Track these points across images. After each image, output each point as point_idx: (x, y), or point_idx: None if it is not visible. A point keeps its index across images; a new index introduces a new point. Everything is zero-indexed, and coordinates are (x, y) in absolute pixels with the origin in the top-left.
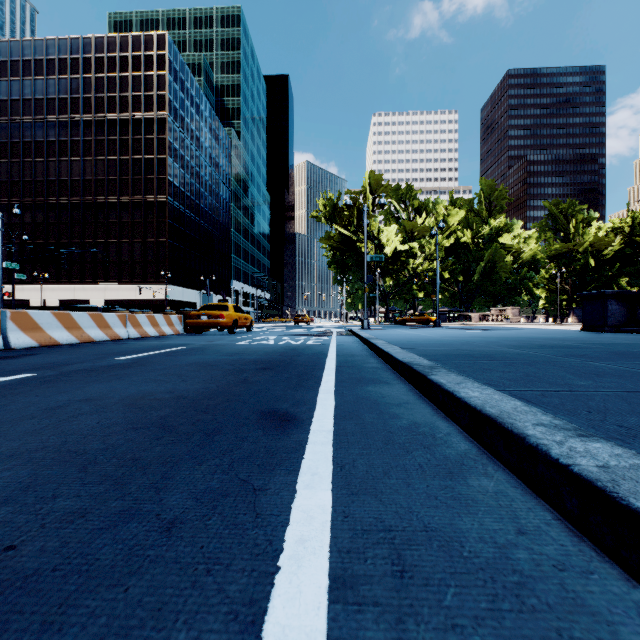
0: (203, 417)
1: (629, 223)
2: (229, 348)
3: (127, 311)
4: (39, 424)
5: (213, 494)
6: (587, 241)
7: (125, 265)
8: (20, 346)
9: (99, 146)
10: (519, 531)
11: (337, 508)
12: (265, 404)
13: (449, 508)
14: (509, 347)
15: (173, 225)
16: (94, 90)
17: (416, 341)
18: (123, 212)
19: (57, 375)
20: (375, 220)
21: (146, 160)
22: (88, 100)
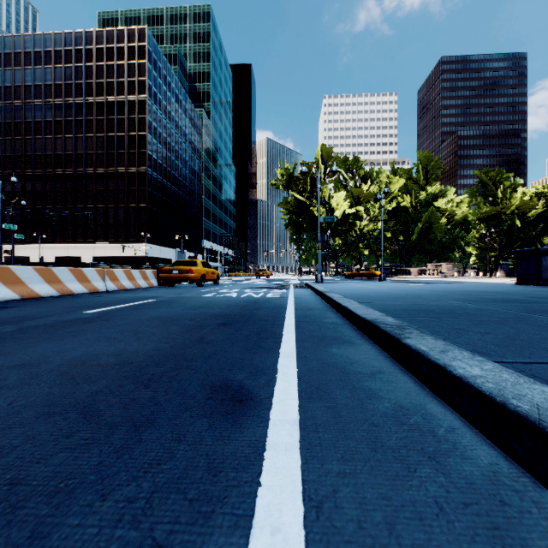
0: (141, 394)
1: None
2: (194, 301)
3: (108, 266)
4: None
5: None
6: (513, 204)
7: (111, 227)
8: (2, 299)
9: (89, 125)
10: None
11: None
12: (218, 373)
13: None
14: (463, 301)
15: (152, 192)
16: (85, 77)
17: (369, 295)
18: (109, 181)
19: (13, 331)
20: (326, 187)
21: (129, 136)
22: (79, 85)
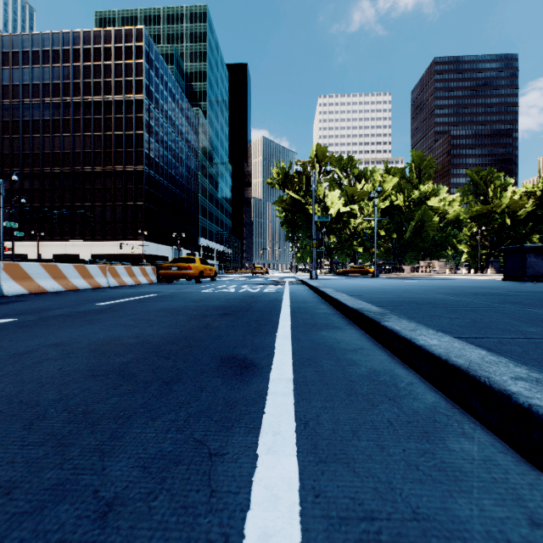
0: (164, 363)
1: (540, 188)
2: (195, 295)
3: (108, 263)
4: (1, 371)
5: (163, 461)
6: (504, 203)
7: (108, 225)
8: (12, 293)
9: (86, 124)
10: (532, 521)
11: (305, 482)
12: (225, 349)
13: (436, 483)
14: (446, 295)
15: (149, 191)
16: (82, 76)
17: (360, 289)
18: (107, 180)
19: (36, 320)
20: (321, 186)
21: (126, 135)
22: (77, 85)
